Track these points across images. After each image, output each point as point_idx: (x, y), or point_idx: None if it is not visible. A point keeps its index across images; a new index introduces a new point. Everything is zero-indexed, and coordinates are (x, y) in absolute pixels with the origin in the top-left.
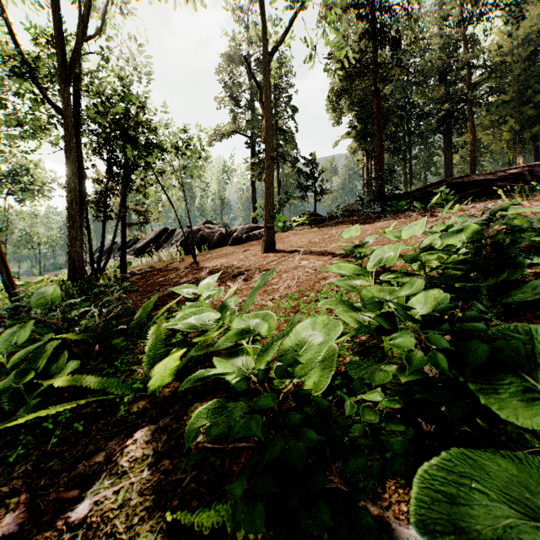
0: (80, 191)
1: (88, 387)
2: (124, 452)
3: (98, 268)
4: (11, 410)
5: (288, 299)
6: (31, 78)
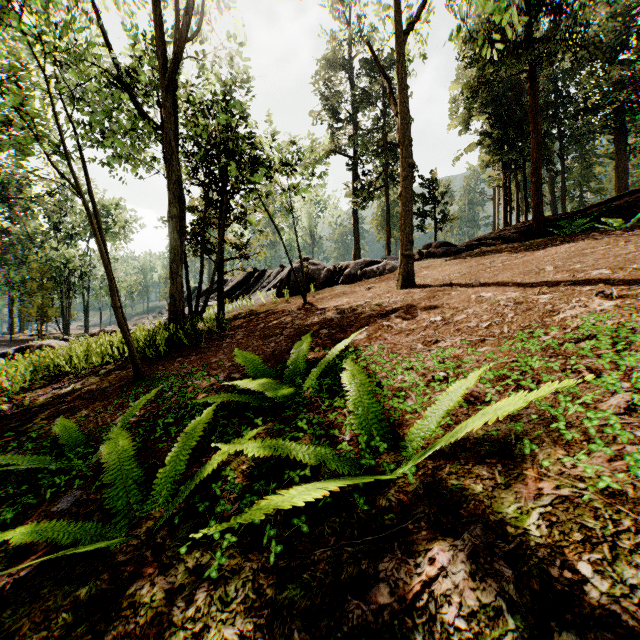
0: (180, 219)
1: (298, 460)
2: (434, 592)
3: (196, 311)
4: (176, 486)
5: (524, 339)
6: (127, 93)
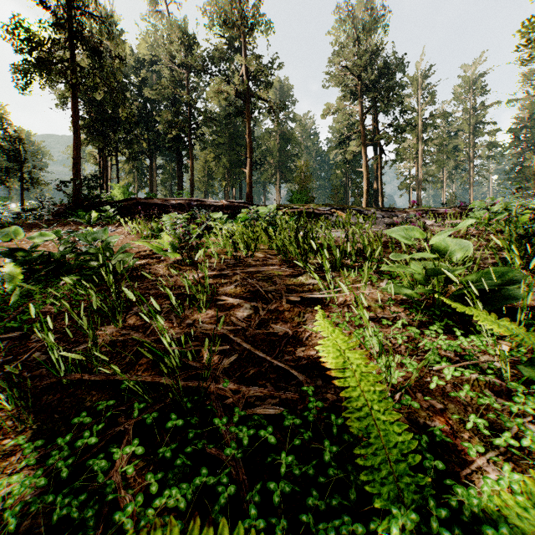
0: None
1: None
2: None
3: None
4: None
5: None
6: None
